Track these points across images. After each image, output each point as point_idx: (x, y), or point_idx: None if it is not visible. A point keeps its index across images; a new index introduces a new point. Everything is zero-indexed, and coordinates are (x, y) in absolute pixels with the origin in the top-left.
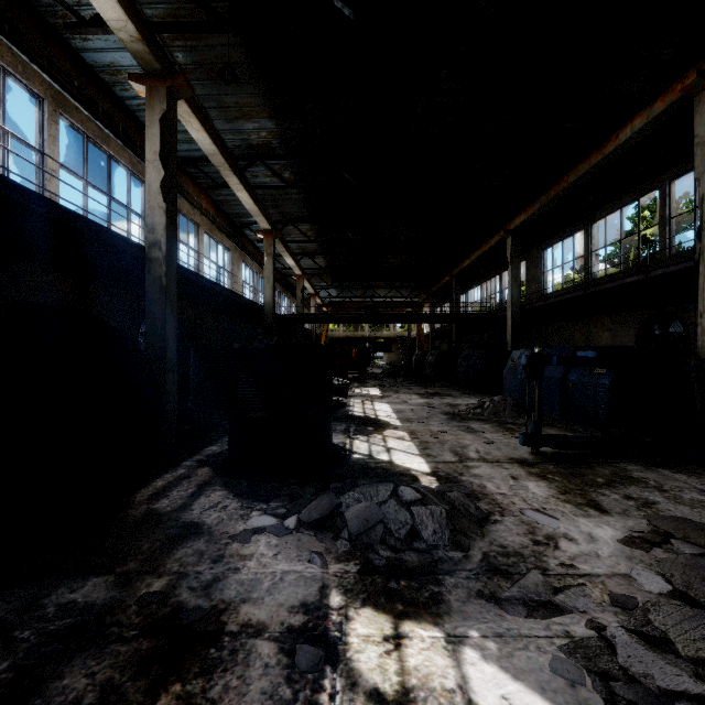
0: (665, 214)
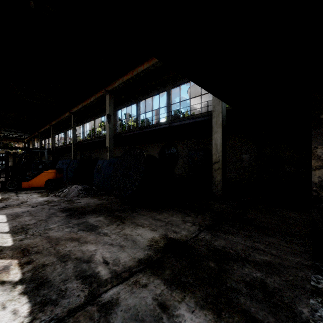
0: (83, 131)
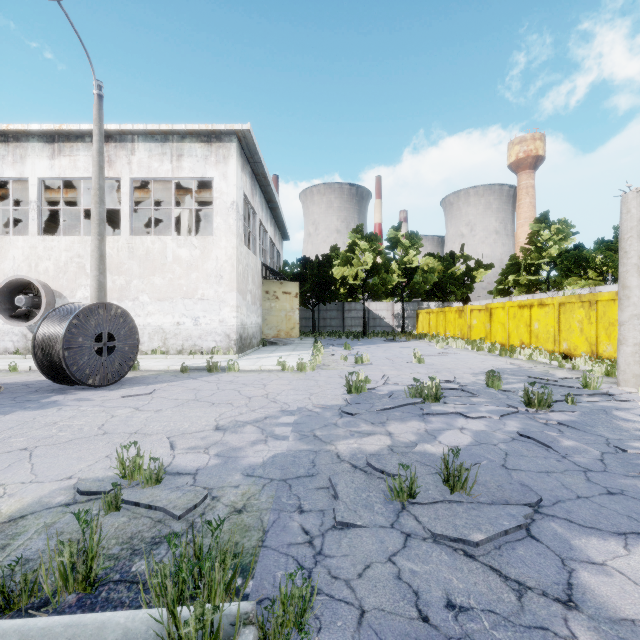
0: None
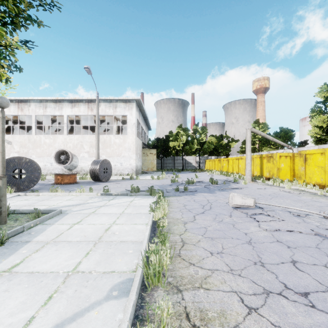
0: None
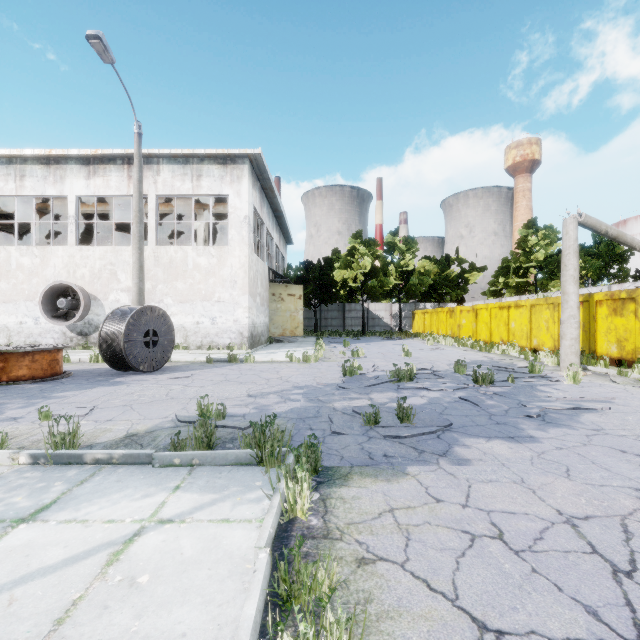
0: None
